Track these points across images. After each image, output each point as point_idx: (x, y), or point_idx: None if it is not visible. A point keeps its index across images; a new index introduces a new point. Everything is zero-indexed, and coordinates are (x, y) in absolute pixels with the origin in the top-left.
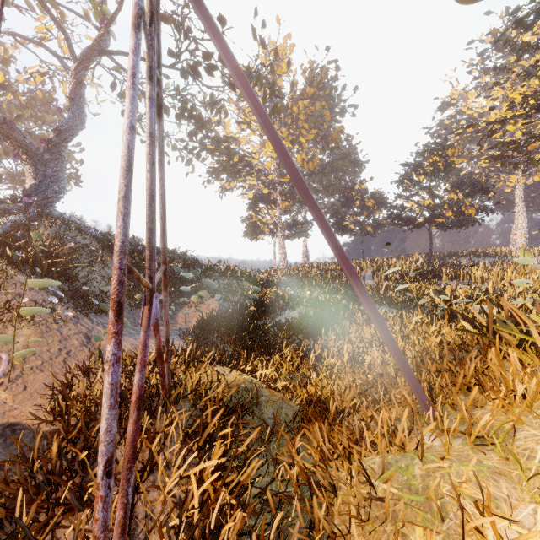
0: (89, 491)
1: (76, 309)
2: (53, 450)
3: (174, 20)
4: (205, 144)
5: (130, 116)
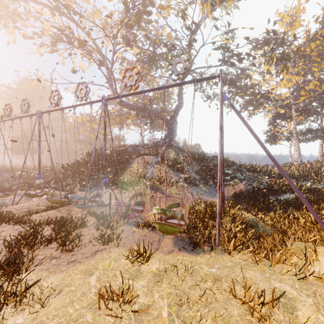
0: (210, 224)
1: (186, 183)
2: (201, 216)
3: (221, 47)
4: (238, 92)
5: (219, 150)
